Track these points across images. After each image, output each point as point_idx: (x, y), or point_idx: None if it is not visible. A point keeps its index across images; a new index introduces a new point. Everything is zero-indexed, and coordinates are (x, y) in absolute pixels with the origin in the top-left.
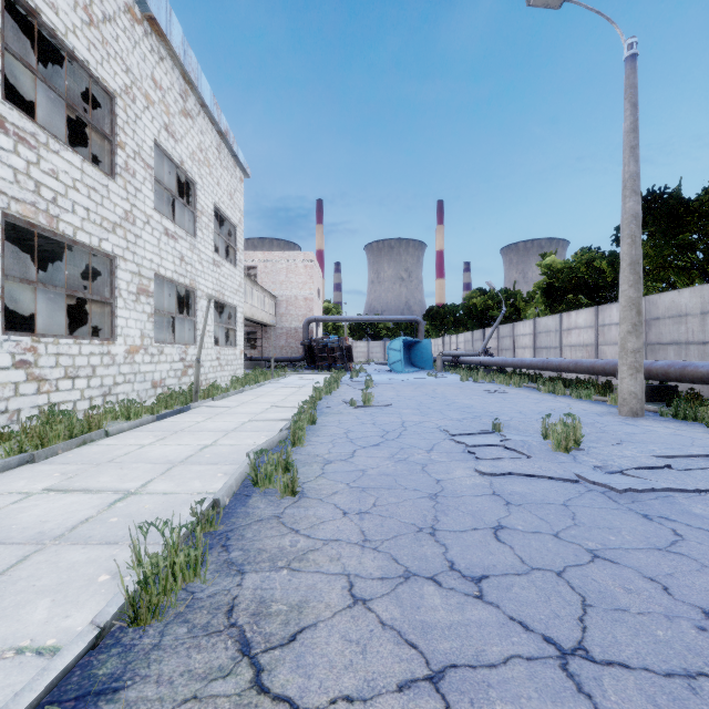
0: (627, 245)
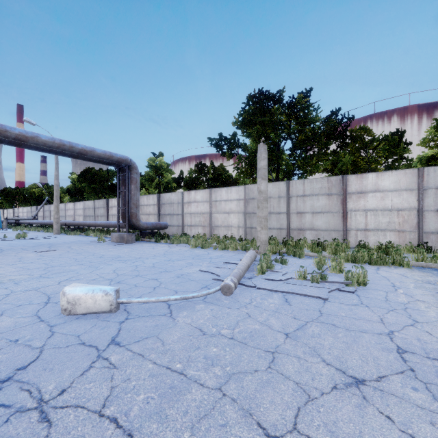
0: (55, 192)
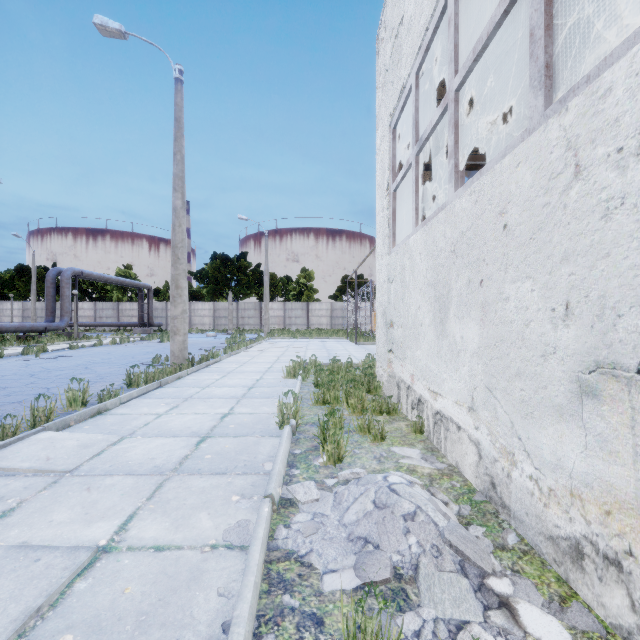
0: (34, 296)
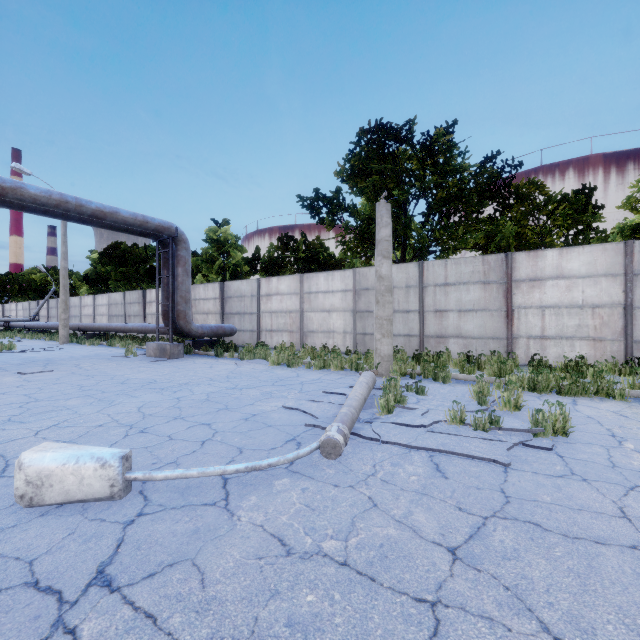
0: (62, 279)
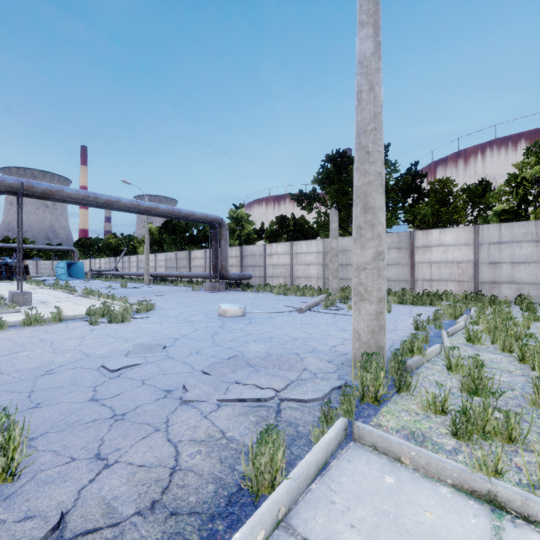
0: (146, 245)
